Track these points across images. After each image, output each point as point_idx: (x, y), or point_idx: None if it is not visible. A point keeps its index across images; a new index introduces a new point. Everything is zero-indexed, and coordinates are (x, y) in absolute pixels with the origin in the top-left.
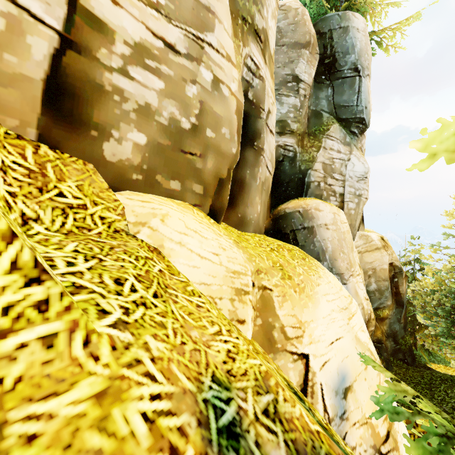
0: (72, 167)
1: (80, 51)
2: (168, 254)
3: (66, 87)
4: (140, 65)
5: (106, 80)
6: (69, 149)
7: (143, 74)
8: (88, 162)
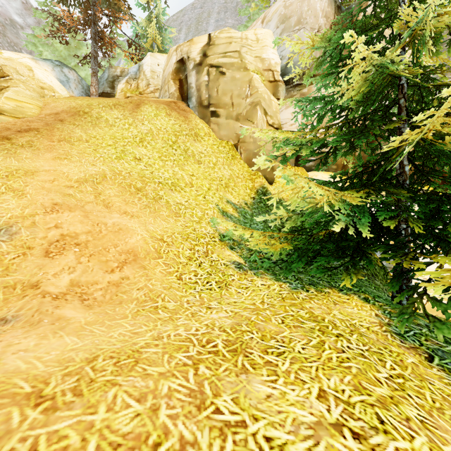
0: (300, 169)
1: None
2: None
3: (299, 156)
4: None
5: None
6: (299, 166)
7: None
8: (303, 168)
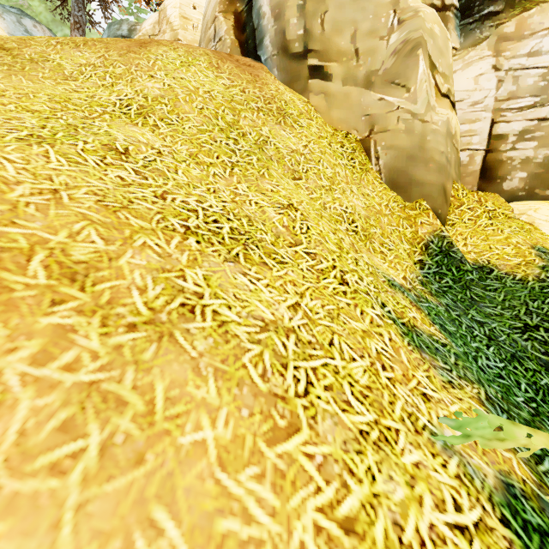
0: (489, 197)
1: (493, 152)
2: (537, 226)
3: (487, 168)
4: (522, 141)
5: (504, 157)
6: (488, 190)
7: (524, 144)
8: (495, 193)
